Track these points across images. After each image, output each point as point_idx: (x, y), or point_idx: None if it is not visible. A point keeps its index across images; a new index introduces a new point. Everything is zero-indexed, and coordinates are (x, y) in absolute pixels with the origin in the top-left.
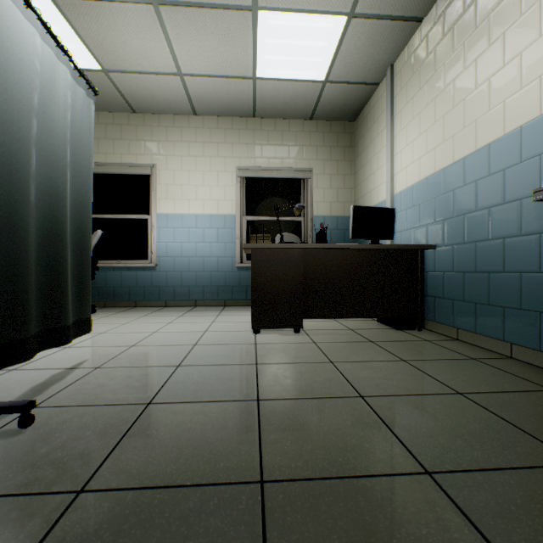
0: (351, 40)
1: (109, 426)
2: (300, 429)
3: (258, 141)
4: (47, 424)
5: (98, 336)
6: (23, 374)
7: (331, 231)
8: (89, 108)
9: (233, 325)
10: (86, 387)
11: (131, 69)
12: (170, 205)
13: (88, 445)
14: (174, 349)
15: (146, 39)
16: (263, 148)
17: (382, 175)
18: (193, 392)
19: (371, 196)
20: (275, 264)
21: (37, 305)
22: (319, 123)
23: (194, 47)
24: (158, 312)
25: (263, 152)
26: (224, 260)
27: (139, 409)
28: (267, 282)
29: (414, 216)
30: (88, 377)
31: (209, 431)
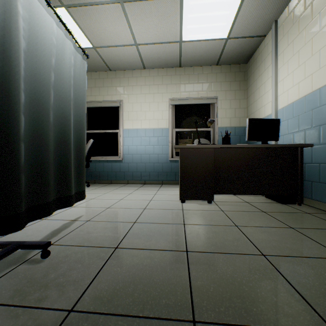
0: (246, 7)
1: (91, 262)
2: (219, 278)
3: (182, 81)
4: (57, 257)
5: (90, 200)
6: (48, 222)
7: (230, 136)
8: (84, 66)
9: (168, 196)
10: (80, 233)
11: (108, 45)
12: (130, 124)
13: (78, 275)
14: (132, 211)
15: (116, 25)
16: (186, 86)
17: (268, 97)
18: (144, 242)
19: (259, 112)
20: (195, 158)
21: (54, 183)
22: (222, 67)
23: (144, 26)
24: (123, 187)
25: (186, 88)
26: (161, 156)
27: (110, 251)
28: (190, 169)
29: (294, 124)
30: (82, 226)
31: (154, 272)
